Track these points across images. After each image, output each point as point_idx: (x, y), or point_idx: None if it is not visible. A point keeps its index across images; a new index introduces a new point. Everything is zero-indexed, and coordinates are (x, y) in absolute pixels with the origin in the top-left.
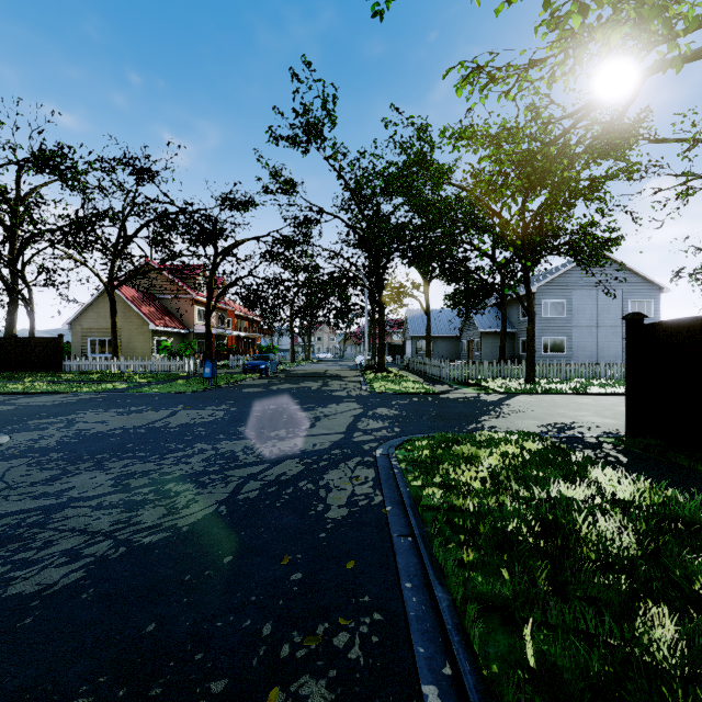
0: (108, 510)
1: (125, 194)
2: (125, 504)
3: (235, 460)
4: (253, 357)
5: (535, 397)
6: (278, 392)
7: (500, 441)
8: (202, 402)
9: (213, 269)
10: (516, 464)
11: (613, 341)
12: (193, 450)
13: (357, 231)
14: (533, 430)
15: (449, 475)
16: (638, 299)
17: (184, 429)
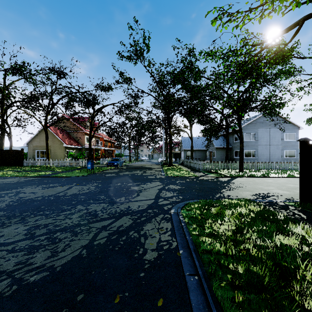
0: (16, 253)
1: (52, 84)
2: (28, 248)
3: (96, 216)
4: (111, 159)
5: (245, 179)
6: (122, 176)
7: (236, 205)
8: (85, 181)
9: (92, 118)
10: (248, 221)
11: (277, 152)
12: (75, 210)
13: (159, 101)
14: (249, 197)
15: (212, 227)
16: (288, 132)
17: (73, 197)
